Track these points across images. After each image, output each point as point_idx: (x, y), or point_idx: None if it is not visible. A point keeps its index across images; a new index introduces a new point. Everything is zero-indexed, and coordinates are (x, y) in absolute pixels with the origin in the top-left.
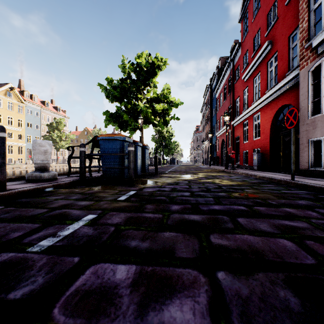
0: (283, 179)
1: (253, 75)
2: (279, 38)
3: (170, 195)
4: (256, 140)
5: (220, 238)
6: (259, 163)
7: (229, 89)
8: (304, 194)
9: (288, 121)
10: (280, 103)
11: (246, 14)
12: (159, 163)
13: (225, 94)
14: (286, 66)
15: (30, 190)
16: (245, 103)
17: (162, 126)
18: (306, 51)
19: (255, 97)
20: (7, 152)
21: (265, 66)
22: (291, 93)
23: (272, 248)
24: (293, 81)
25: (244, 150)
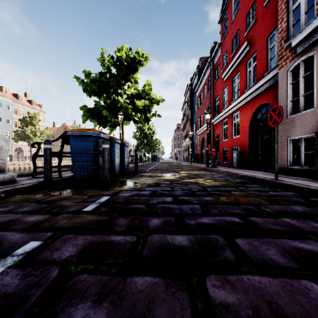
0: (267, 179)
1: (232, 74)
2: (257, 39)
3: (149, 202)
4: (235, 139)
5: (221, 286)
6: (239, 161)
7: (209, 89)
8: (294, 197)
9: (271, 119)
10: (258, 102)
11: (225, 15)
12: (140, 161)
13: (205, 93)
14: (264, 66)
15: None
16: (224, 102)
17: (143, 123)
18: (285, 51)
19: (234, 96)
20: None
21: (244, 66)
22: (269, 93)
23: (304, 307)
24: (271, 81)
25: (224, 148)
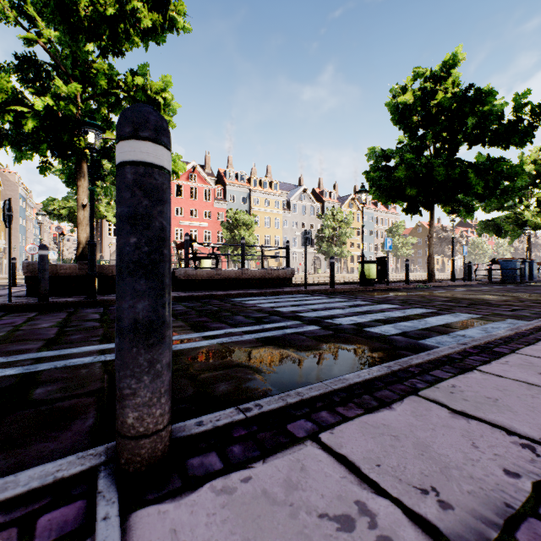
0: None
1: None
2: None
3: None
4: None
5: None
6: None
7: None
8: None
9: None
10: None
11: None
12: None
13: None
14: None
15: (477, 282)
16: None
17: None
18: None
19: None
20: (349, 261)
21: None
22: None
23: None
24: None
25: None
